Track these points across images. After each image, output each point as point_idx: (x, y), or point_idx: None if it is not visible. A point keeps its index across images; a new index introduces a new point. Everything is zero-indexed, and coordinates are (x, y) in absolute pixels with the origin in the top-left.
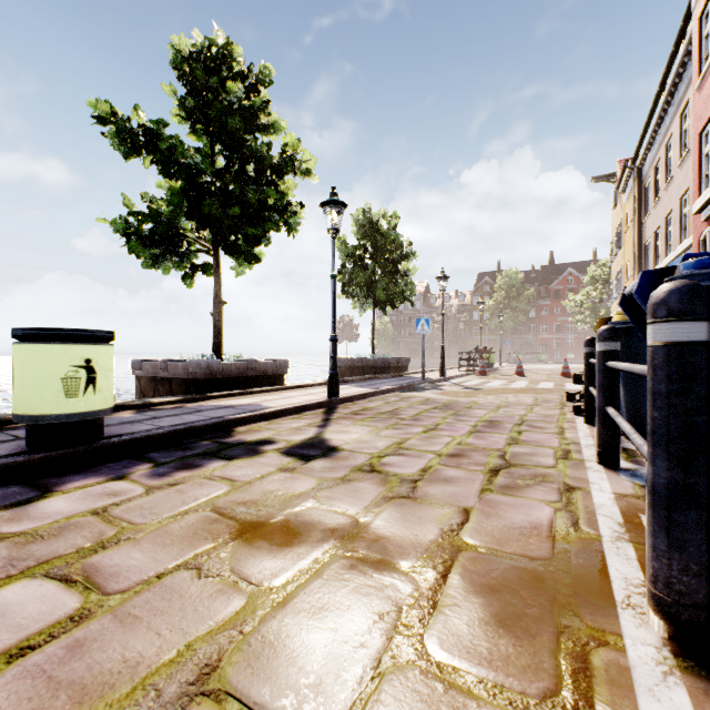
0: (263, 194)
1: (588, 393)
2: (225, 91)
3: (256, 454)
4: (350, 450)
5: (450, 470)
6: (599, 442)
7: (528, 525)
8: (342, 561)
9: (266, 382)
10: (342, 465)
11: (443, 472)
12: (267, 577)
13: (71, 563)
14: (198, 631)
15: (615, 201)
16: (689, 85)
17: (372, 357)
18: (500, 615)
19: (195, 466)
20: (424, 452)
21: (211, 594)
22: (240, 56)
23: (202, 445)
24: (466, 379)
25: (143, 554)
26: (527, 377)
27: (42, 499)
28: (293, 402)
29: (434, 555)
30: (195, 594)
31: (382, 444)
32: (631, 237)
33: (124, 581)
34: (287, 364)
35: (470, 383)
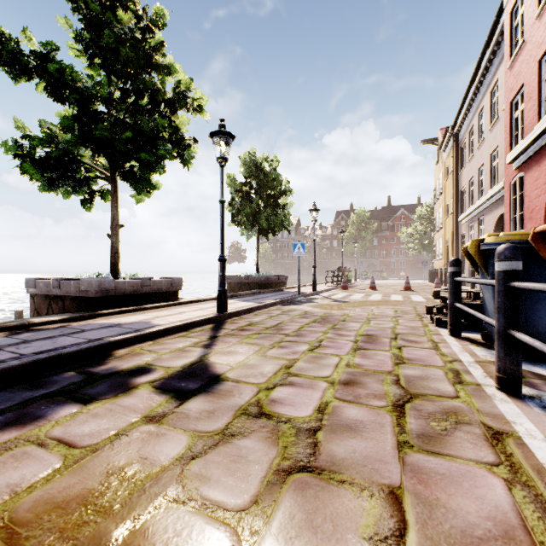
0: (155, 123)
1: (453, 308)
2: (118, 23)
3: (124, 391)
4: (234, 380)
5: (351, 409)
6: (500, 366)
7: (494, 528)
8: None
9: (161, 298)
10: (224, 405)
11: (342, 411)
12: None
13: None
14: None
15: (437, 158)
16: (498, 68)
17: (256, 275)
18: None
19: (33, 418)
20: (315, 379)
21: None
22: None
23: (63, 378)
24: (333, 293)
25: None
26: (379, 291)
27: None
28: (182, 318)
29: None
30: None
31: (269, 369)
32: (450, 185)
33: None
34: (181, 281)
35: (337, 296)
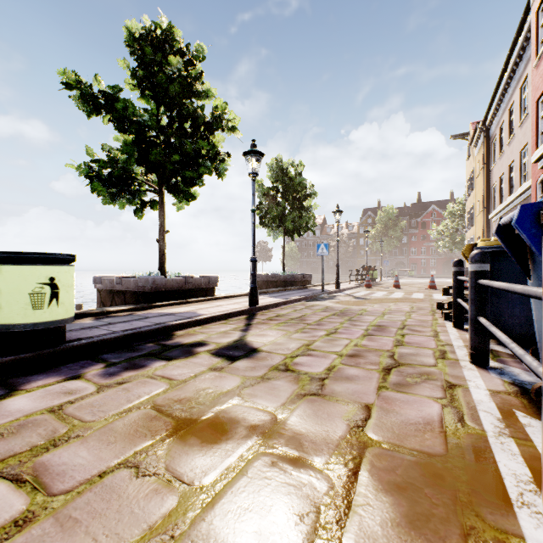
0: (198, 146)
1: (456, 303)
2: (168, 64)
3: (191, 355)
4: (267, 352)
5: (351, 369)
6: (471, 345)
7: (422, 421)
8: (264, 459)
9: (200, 293)
10: (261, 365)
11: (345, 370)
12: (198, 475)
13: (24, 461)
14: (132, 536)
15: (468, 154)
16: (527, 64)
17: (282, 274)
18: (410, 515)
19: (140, 366)
20: (328, 352)
21: (146, 494)
22: (179, 37)
23: (147, 347)
24: (356, 291)
25: (89, 452)
26: (402, 289)
27: (8, 398)
28: (221, 310)
29: (344, 451)
30: (132, 494)
31: (293, 346)
32: (481, 182)
33: (69, 481)
34: (217, 279)
35: (359, 294)
